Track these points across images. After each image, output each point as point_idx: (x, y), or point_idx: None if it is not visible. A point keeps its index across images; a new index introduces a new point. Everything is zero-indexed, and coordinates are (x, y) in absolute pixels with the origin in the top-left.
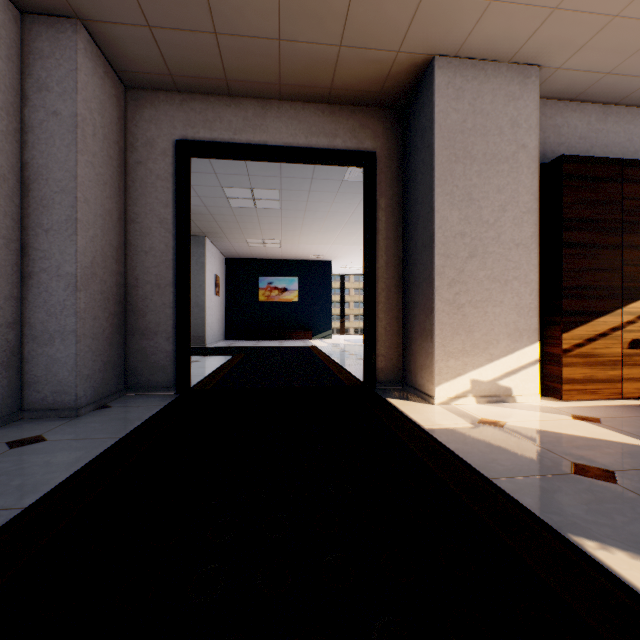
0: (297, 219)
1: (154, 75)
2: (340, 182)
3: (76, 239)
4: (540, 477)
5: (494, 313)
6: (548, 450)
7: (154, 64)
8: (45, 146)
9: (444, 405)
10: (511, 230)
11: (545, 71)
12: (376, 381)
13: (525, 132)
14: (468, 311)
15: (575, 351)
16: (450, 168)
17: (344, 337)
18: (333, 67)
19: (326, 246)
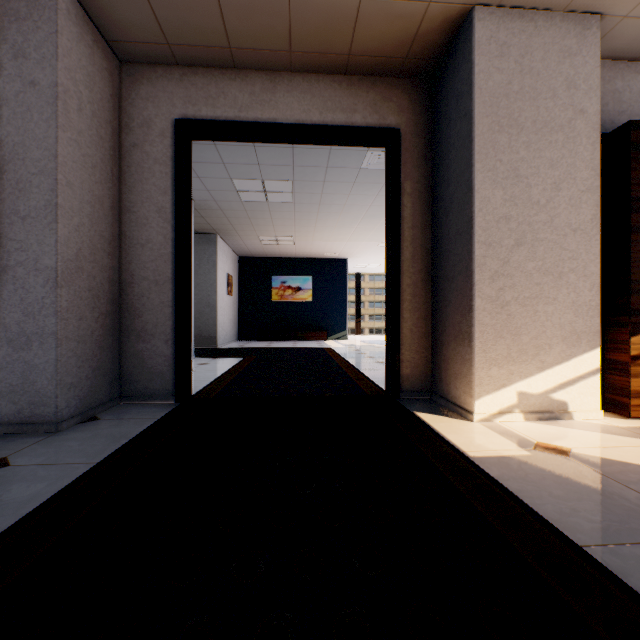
0: (311, 214)
1: (150, 45)
2: (357, 170)
3: (56, 227)
4: None
5: (546, 312)
6: None
7: (148, 31)
8: (21, 121)
9: (485, 422)
10: (567, 212)
11: (608, 21)
12: (400, 390)
13: (584, 94)
14: (514, 310)
15: None
16: (492, 139)
17: (360, 338)
18: (352, 26)
19: (341, 243)
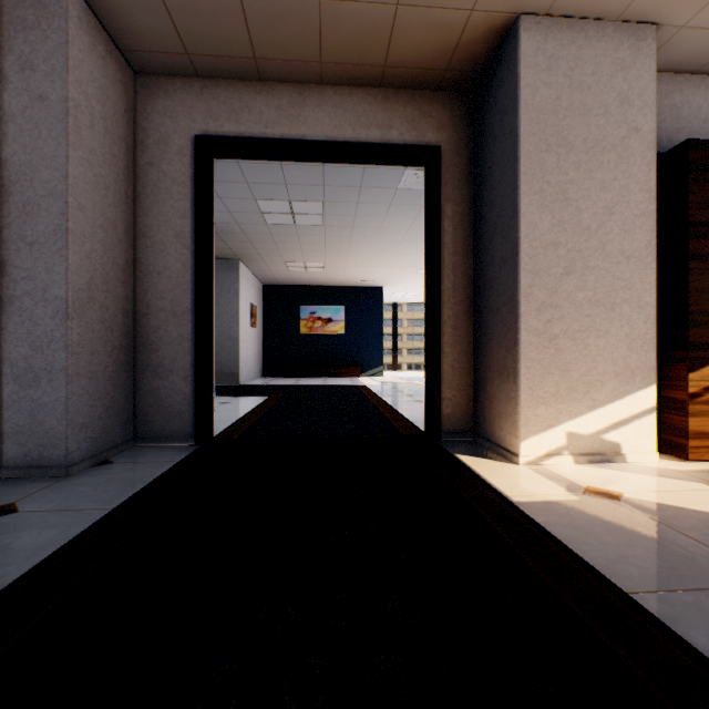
0: (343, 238)
1: (167, 55)
2: (394, 191)
3: (67, 254)
4: (704, 592)
5: (597, 346)
6: (698, 541)
7: (166, 40)
8: (29, 139)
9: (532, 465)
10: (620, 238)
11: (664, 32)
12: (440, 431)
13: (638, 111)
14: (563, 344)
15: (706, 396)
16: (539, 159)
17: (397, 374)
18: (388, 36)
19: (376, 270)
